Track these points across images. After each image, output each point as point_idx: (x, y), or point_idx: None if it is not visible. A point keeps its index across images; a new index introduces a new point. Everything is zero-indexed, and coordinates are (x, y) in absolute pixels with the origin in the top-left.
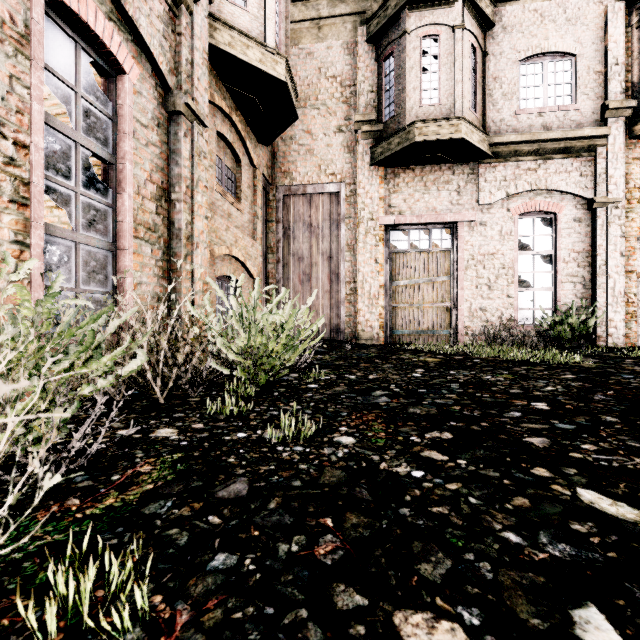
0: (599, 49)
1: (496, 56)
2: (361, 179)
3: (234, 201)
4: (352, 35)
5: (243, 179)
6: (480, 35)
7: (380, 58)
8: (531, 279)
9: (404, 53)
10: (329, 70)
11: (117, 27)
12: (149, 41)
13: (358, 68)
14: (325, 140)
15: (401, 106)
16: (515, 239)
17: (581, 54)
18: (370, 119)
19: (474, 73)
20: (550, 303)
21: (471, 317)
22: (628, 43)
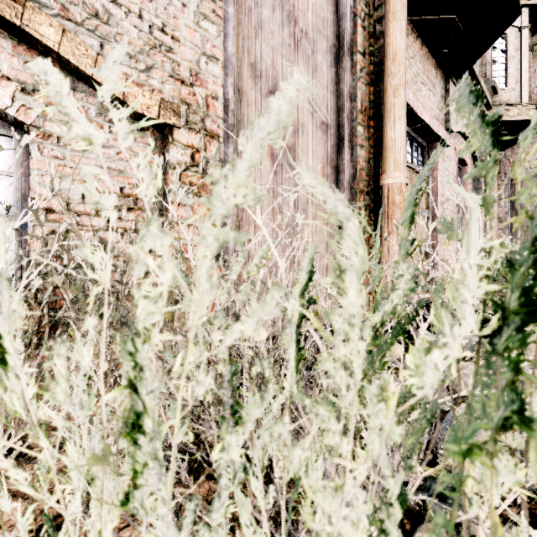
0: None
1: None
2: None
3: None
4: None
5: None
6: None
7: None
8: None
9: None
10: None
11: None
12: None
13: None
14: None
15: None
16: None
17: None
18: None
19: None
20: None
21: None
22: None
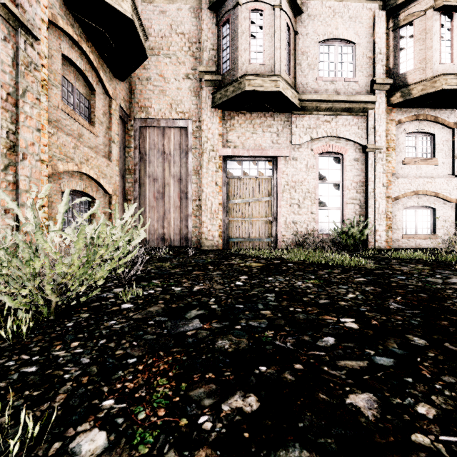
0: (370, 41)
1: (303, 36)
2: (204, 118)
3: (86, 123)
4: (197, 2)
5: (97, 106)
6: (293, 18)
7: (219, 23)
8: (327, 201)
9: (237, 20)
10: (179, 27)
11: None
12: None
13: (202, 29)
14: (175, 84)
15: (235, 62)
16: (316, 171)
17: (359, 43)
18: (211, 70)
19: (288, 45)
20: (339, 218)
21: (286, 228)
22: (387, 40)
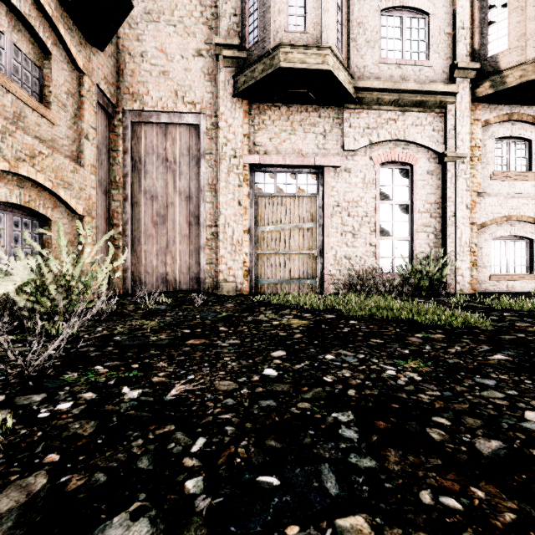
0: (448, 12)
1: (360, 1)
2: (223, 111)
3: (30, 99)
4: None
5: (55, 78)
6: None
7: None
8: (390, 228)
9: None
10: None
11: None
12: None
13: None
14: (182, 63)
15: (265, 28)
16: (377, 188)
17: (434, 14)
18: (232, 43)
19: (340, 12)
20: (407, 252)
21: (336, 265)
22: (470, 12)
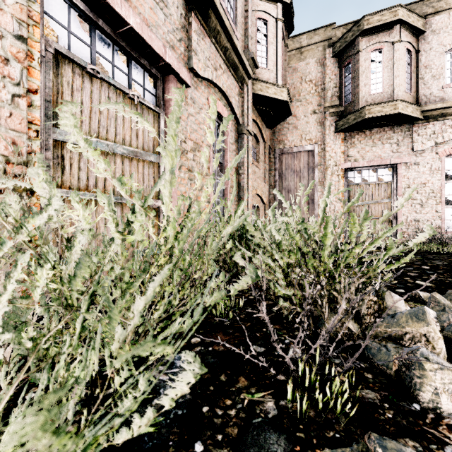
0: None
1: (426, 51)
2: (328, 141)
3: (257, 164)
4: (322, 54)
5: (260, 151)
6: (414, 40)
7: (341, 66)
8: None
9: (358, 64)
10: (307, 77)
11: (226, 108)
12: (235, 108)
13: (326, 74)
14: (305, 119)
15: (356, 96)
16: (442, 173)
17: None
18: (334, 105)
19: (409, 66)
20: None
21: (407, 225)
22: None
